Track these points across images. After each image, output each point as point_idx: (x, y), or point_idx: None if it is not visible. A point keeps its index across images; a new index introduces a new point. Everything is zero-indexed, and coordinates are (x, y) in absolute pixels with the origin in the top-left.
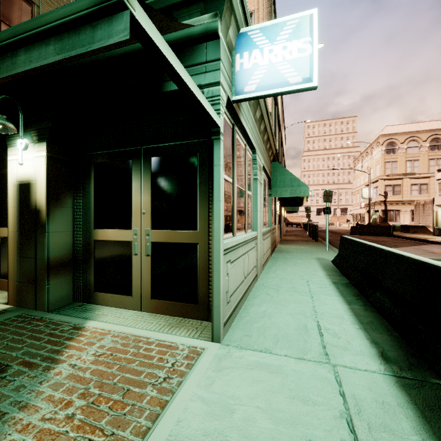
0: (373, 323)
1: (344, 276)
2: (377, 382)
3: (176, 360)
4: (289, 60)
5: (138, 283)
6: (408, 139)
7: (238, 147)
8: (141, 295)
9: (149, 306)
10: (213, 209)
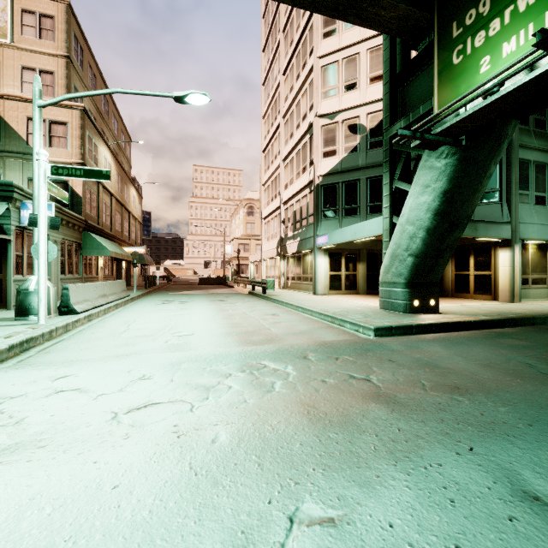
0: None
1: None
2: None
3: None
4: None
5: None
6: None
7: (28, 238)
8: None
9: None
10: (8, 266)
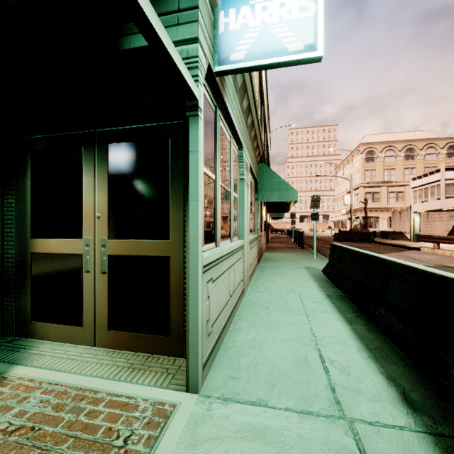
0: (383, 349)
1: (338, 288)
2: (412, 448)
3: (132, 432)
4: (287, 22)
5: (90, 309)
6: (386, 148)
7: (222, 137)
8: (95, 326)
9: (106, 339)
10: (188, 212)
